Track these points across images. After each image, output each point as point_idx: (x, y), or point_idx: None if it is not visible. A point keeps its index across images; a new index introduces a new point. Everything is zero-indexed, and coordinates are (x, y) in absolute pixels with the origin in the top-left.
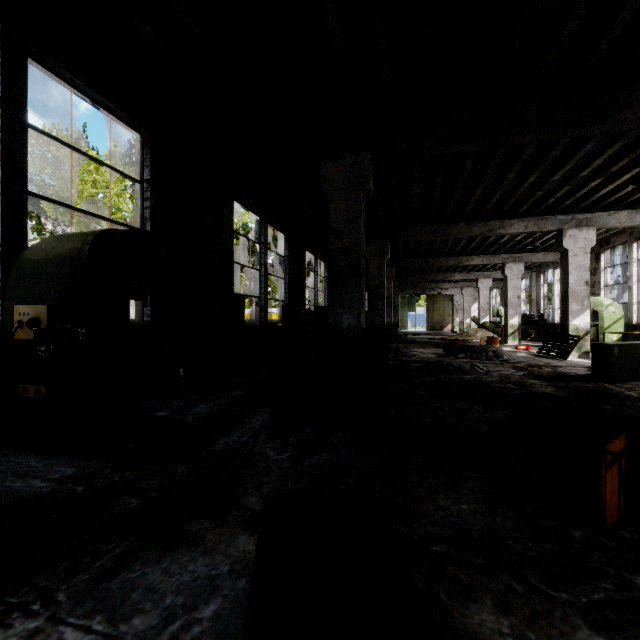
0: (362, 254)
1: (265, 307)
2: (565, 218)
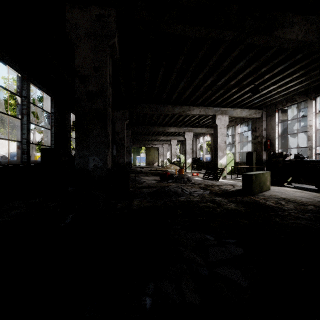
0: (108, 102)
1: (27, 150)
2: (216, 109)
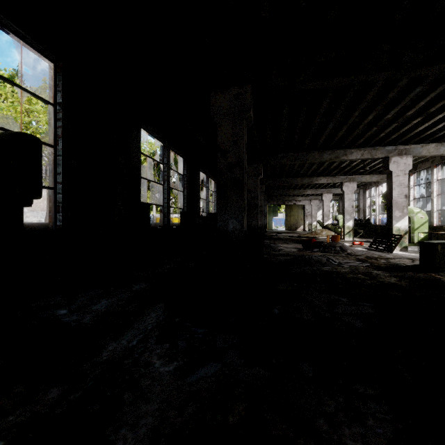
0: (244, 170)
1: (168, 213)
2: (390, 148)
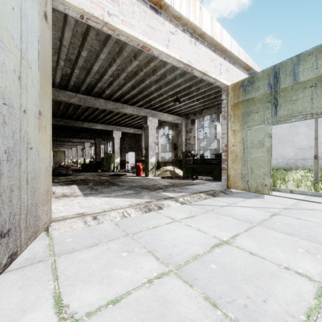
0: None
1: None
2: (85, 140)
